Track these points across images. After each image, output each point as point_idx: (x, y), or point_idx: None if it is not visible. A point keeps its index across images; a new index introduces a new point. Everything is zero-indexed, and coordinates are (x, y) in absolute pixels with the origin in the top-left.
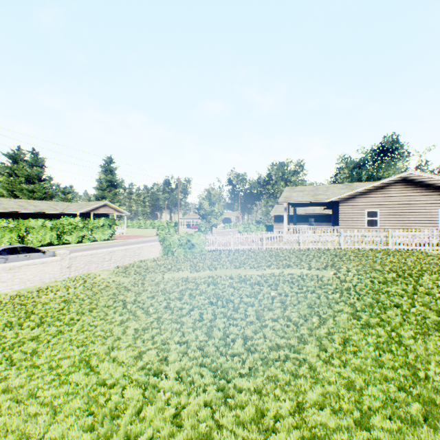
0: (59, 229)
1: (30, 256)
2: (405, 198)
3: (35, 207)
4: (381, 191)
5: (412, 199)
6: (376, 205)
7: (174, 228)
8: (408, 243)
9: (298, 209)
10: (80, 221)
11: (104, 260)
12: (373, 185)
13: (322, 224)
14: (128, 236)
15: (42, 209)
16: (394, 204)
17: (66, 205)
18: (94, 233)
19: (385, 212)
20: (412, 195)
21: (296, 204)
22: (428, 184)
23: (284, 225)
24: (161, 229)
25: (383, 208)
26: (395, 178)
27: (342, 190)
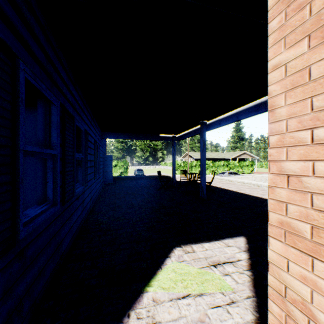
0: (228, 166)
1: (235, 175)
2: None
3: (210, 155)
4: None
5: None
6: None
7: None
8: None
9: None
10: (236, 163)
11: (266, 180)
12: None
13: None
14: (258, 172)
15: (213, 156)
16: None
17: (222, 154)
18: (243, 169)
19: None
20: None
21: None
22: None
23: None
24: None
25: None
26: None
27: None
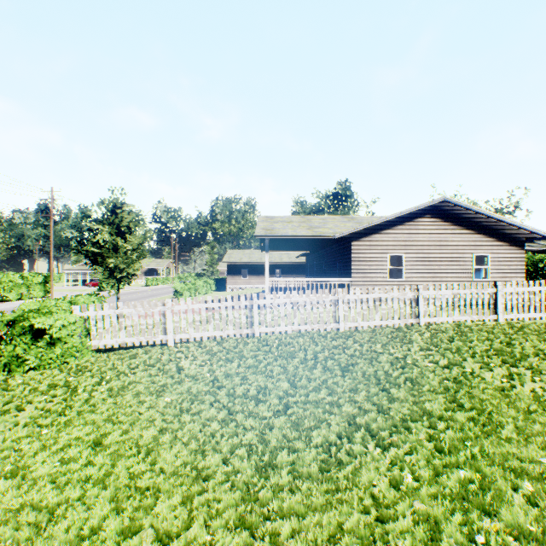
0: None
1: None
2: (437, 236)
3: None
4: (407, 225)
5: (443, 239)
6: (401, 245)
7: (42, 286)
8: (525, 307)
9: (260, 256)
10: None
11: None
12: (400, 214)
13: (304, 276)
14: None
15: None
16: (423, 245)
17: None
18: None
19: (412, 257)
20: (444, 233)
21: (277, 243)
22: (461, 218)
23: (266, 278)
24: (6, 288)
25: (410, 251)
26: (425, 207)
27: (347, 223)
